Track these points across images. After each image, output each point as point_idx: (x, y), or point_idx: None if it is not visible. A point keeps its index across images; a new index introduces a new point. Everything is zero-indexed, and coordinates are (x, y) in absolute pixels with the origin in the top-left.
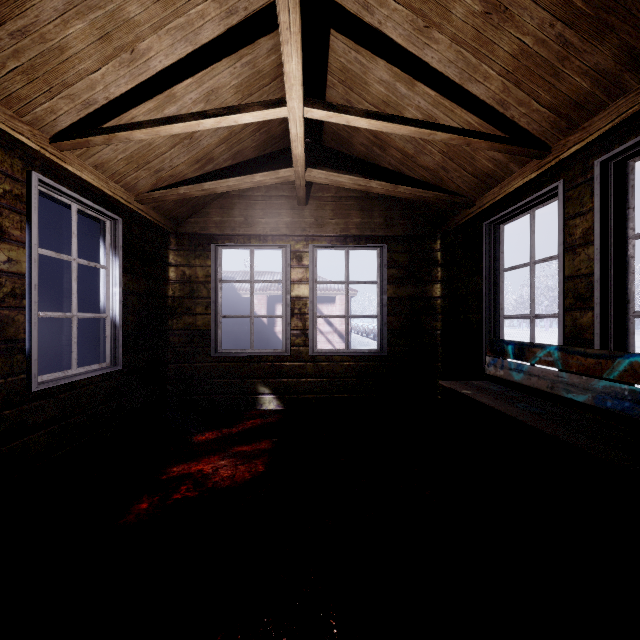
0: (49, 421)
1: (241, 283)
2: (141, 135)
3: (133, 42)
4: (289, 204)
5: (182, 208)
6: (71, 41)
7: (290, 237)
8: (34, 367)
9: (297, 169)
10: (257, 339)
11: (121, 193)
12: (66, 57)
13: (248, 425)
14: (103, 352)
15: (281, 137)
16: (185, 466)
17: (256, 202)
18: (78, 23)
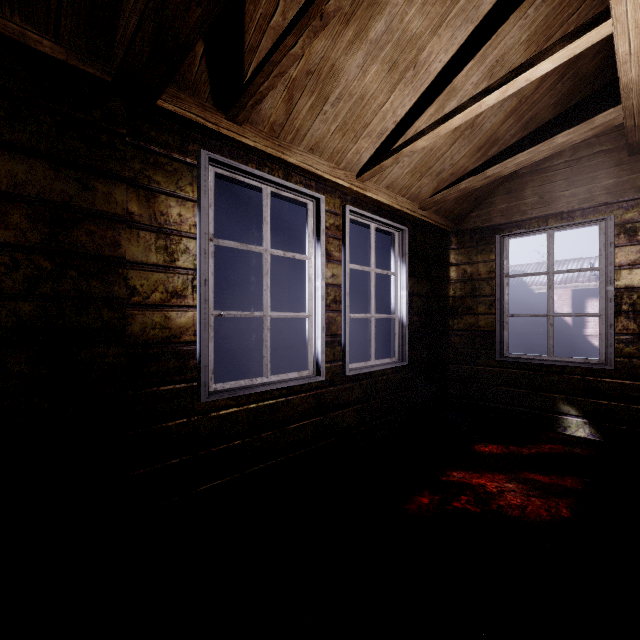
0: (356, 400)
1: (533, 277)
2: (422, 143)
3: (415, 57)
4: (611, 160)
5: (463, 204)
6: (368, 86)
7: (613, 205)
8: (347, 357)
9: (628, 103)
10: (556, 343)
11: (407, 205)
12: (365, 102)
13: (544, 449)
14: (393, 348)
15: (597, 73)
16: (465, 474)
17: (556, 173)
18: (373, 67)
